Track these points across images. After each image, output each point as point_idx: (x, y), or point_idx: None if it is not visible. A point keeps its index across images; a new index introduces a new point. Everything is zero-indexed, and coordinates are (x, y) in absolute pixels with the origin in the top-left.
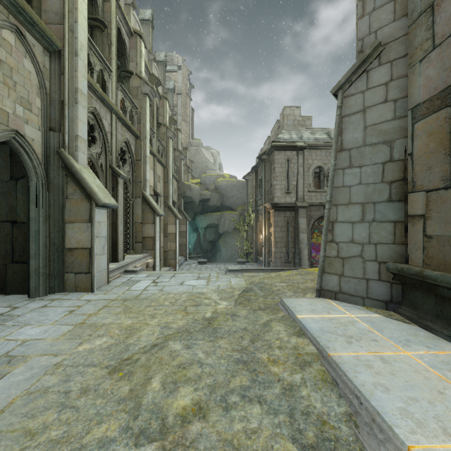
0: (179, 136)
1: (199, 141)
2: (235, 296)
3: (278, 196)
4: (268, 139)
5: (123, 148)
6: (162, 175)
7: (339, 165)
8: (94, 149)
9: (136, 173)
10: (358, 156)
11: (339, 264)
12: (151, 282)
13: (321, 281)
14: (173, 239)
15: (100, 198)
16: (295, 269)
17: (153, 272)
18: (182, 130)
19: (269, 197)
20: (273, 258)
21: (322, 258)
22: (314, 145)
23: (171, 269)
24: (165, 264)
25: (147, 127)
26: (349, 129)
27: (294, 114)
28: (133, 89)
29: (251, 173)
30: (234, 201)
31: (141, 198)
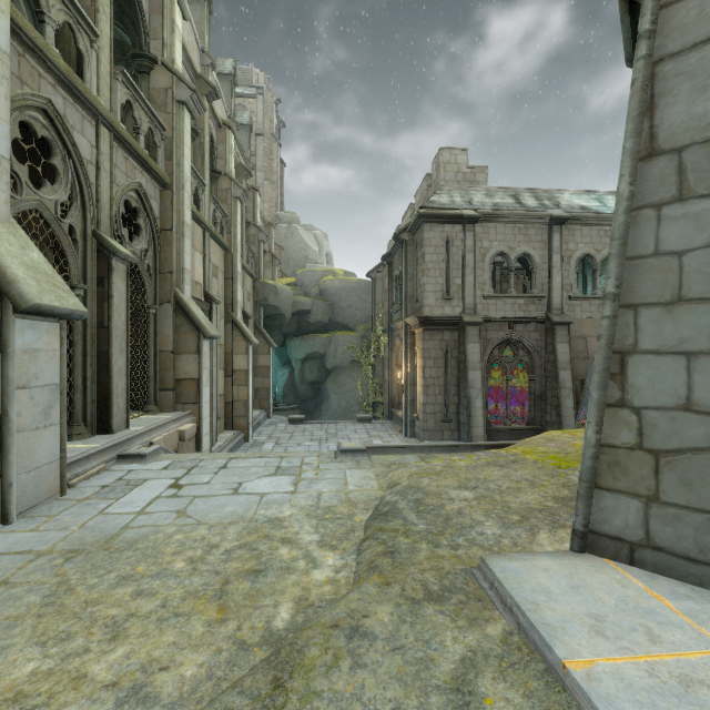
0: (256, 200)
1: (293, 215)
2: (356, 530)
3: (431, 304)
4: (410, 209)
5: (132, 203)
6: (222, 264)
7: (643, 196)
8: (51, 192)
9: (162, 254)
10: (708, 166)
11: (643, 468)
12: (167, 485)
13: (588, 510)
14: (243, 380)
15: (24, 292)
16: (476, 446)
17: (185, 455)
18: (265, 196)
19: (414, 307)
20: (422, 414)
21: (591, 450)
22: (493, 215)
23: (239, 435)
24: (229, 426)
25: (186, 169)
26: (677, 92)
27: (458, 162)
28: (157, 92)
29: (382, 267)
30: (352, 315)
31: (174, 304)
